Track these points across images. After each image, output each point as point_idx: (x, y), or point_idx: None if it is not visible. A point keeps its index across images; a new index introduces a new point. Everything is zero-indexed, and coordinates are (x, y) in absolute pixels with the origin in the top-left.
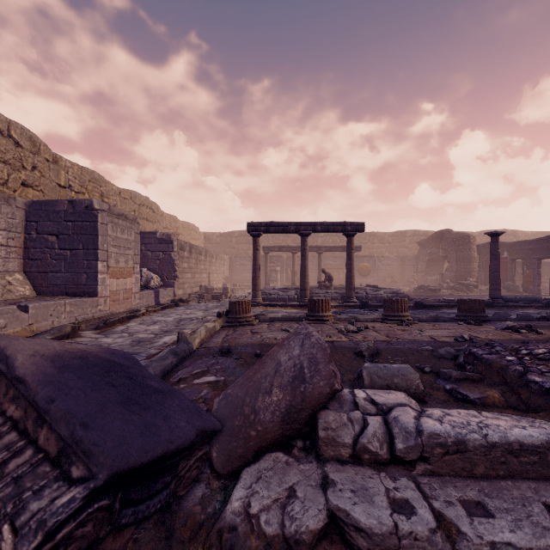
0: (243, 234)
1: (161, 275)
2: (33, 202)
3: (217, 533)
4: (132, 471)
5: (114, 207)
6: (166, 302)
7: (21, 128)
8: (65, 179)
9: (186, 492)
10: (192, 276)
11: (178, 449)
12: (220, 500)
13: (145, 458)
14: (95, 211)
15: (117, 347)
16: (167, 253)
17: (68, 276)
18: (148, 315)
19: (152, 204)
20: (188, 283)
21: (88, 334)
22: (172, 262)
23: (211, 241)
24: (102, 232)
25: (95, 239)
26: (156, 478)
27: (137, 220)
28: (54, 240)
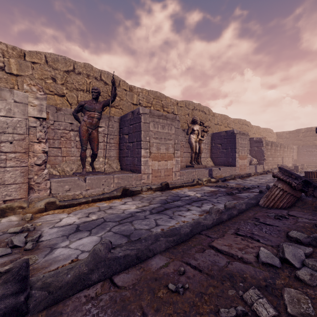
0: (309, 130)
1: (255, 158)
2: (213, 133)
3: (316, 201)
4: (305, 182)
5: (241, 131)
6: (259, 171)
7: (206, 107)
8: (216, 121)
9: (307, 198)
10: (272, 159)
11: (311, 182)
12: (316, 200)
13: (308, 180)
14: (235, 134)
15: (254, 184)
16: (259, 147)
17: (224, 159)
18: (255, 176)
19: (247, 122)
20: (270, 162)
21: (238, 179)
22: (262, 152)
23: (282, 137)
24: (237, 142)
25: (235, 144)
26: (306, 187)
27: (248, 134)
28: (220, 146)
